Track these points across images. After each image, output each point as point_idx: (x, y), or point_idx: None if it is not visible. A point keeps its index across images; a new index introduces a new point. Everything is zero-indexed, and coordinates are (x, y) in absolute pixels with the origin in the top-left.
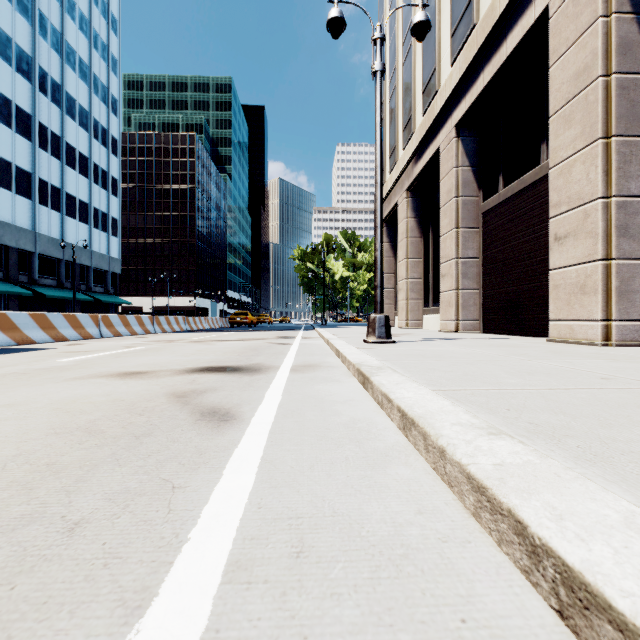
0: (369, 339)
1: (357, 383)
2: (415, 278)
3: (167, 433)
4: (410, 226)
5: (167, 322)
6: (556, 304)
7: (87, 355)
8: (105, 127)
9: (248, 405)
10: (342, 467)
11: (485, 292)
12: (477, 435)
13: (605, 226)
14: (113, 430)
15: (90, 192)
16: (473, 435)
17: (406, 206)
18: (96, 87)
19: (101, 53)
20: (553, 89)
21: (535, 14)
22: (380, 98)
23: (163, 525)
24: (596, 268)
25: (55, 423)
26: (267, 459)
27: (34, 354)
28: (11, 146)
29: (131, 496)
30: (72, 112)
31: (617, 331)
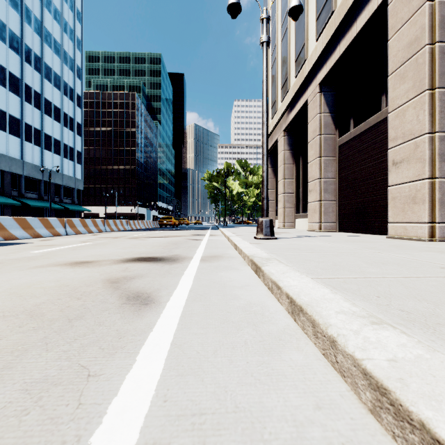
0: (258, 236)
1: (251, 271)
2: (290, 193)
3: (96, 316)
4: (286, 156)
5: (114, 224)
6: (394, 211)
7: (52, 248)
8: (72, 87)
9: (165, 290)
10: (242, 352)
11: (340, 202)
12: (362, 324)
13: (431, 154)
14: (52, 313)
15: (61, 133)
16: (358, 324)
17: (283, 142)
18: (66, 59)
19: (69, 35)
20: (391, 55)
21: (378, 1)
22: (266, 61)
23: (68, 424)
24: (424, 184)
25: (7, 306)
26: (176, 343)
27: (14, 247)
28: (6, 100)
29: (47, 386)
30: (49, 77)
31: (439, 230)
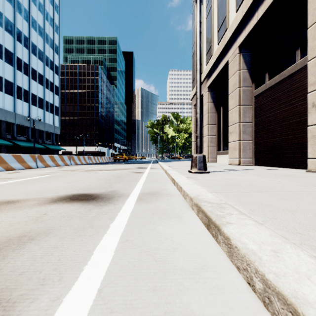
0: (192, 170)
1: (198, 221)
2: (212, 135)
3: None
4: (210, 107)
5: (78, 159)
6: (313, 148)
7: (4, 181)
8: (52, 60)
9: (54, 286)
10: None
11: (256, 142)
12: None
13: None
14: None
15: (44, 93)
16: None
17: (208, 96)
18: (47, 40)
19: (50, 22)
20: (311, 9)
21: None
22: (199, 15)
23: None
24: None
25: None
26: None
27: None
28: (2, 68)
29: None
30: (34, 52)
31: None
